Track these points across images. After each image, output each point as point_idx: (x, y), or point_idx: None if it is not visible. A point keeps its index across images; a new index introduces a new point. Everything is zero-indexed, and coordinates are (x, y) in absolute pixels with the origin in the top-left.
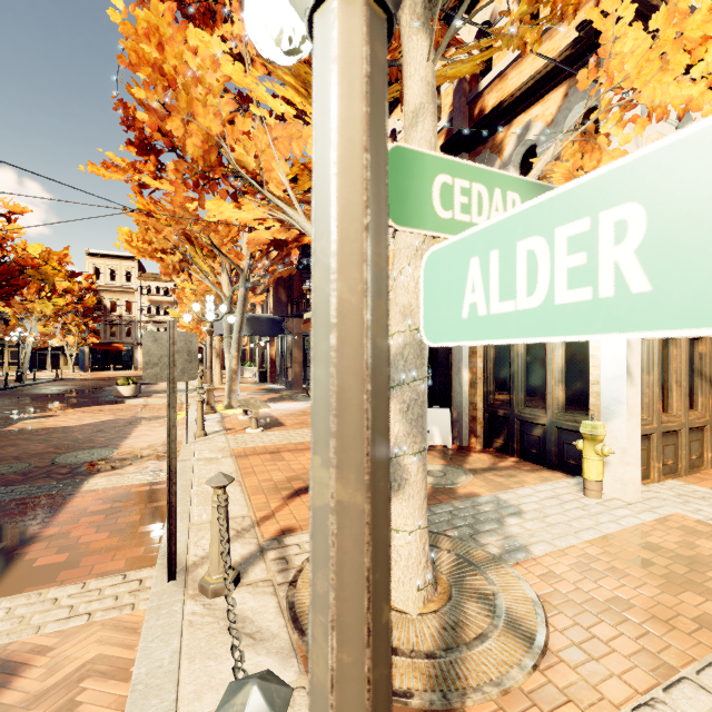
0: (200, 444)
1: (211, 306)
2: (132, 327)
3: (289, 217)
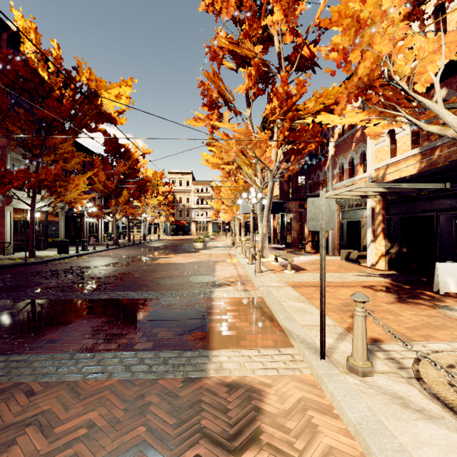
0: (263, 277)
1: (254, 194)
2: (189, 211)
3: (426, 107)
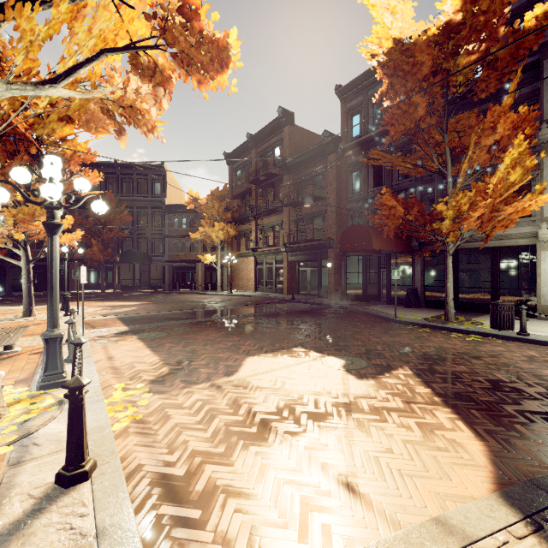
0: None
1: None
2: None
3: None
